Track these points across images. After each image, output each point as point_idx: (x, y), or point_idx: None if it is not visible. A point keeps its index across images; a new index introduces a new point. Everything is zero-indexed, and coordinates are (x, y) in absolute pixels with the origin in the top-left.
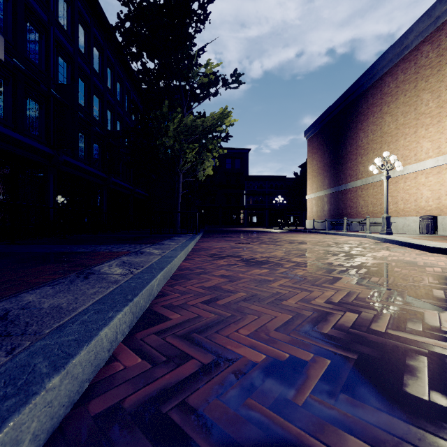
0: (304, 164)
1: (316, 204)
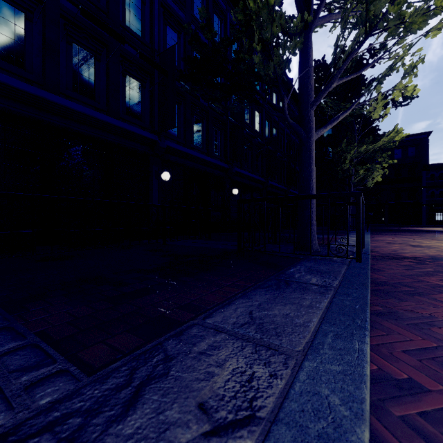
0: None
1: None
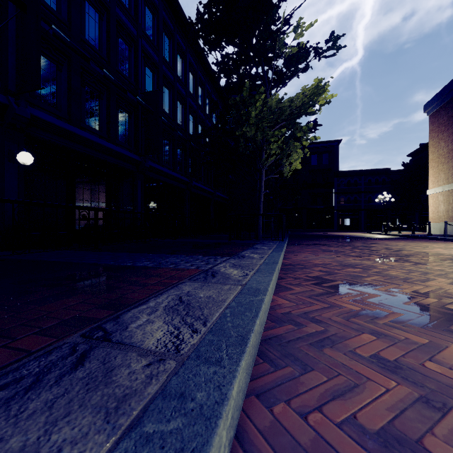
0: (415, 151)
1: (445, 201)
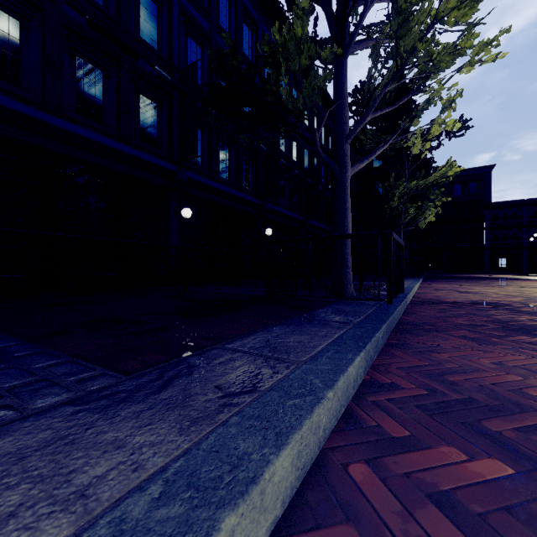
0: None
1: None
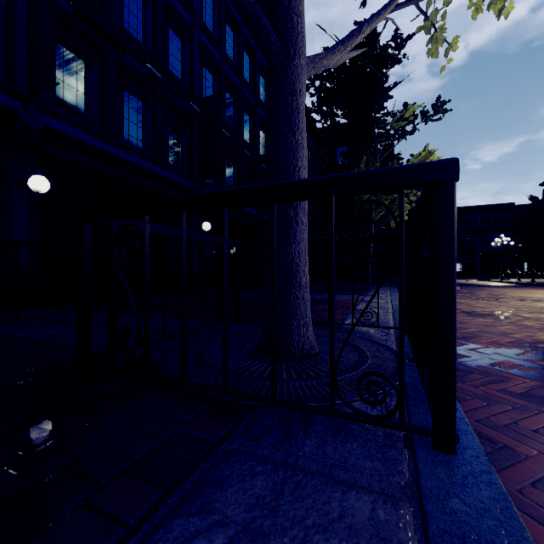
0: None
1: None
